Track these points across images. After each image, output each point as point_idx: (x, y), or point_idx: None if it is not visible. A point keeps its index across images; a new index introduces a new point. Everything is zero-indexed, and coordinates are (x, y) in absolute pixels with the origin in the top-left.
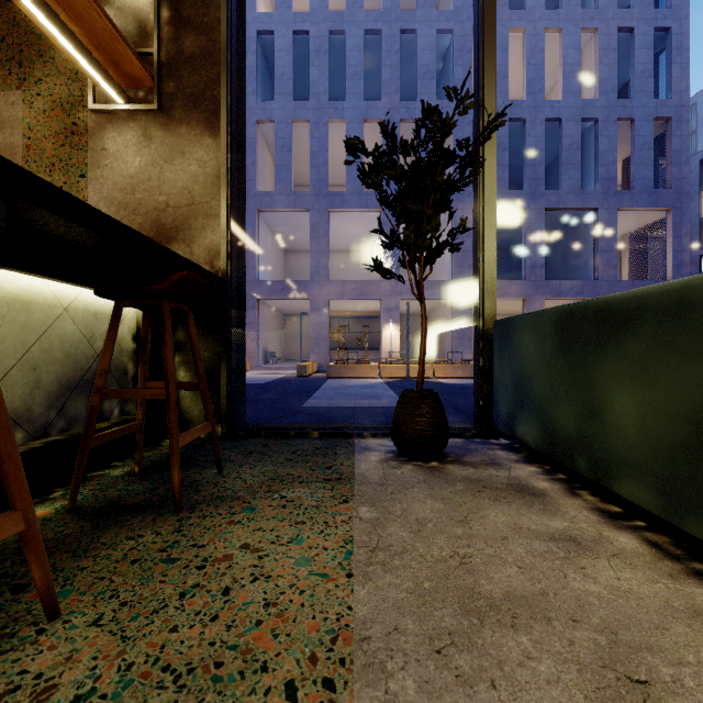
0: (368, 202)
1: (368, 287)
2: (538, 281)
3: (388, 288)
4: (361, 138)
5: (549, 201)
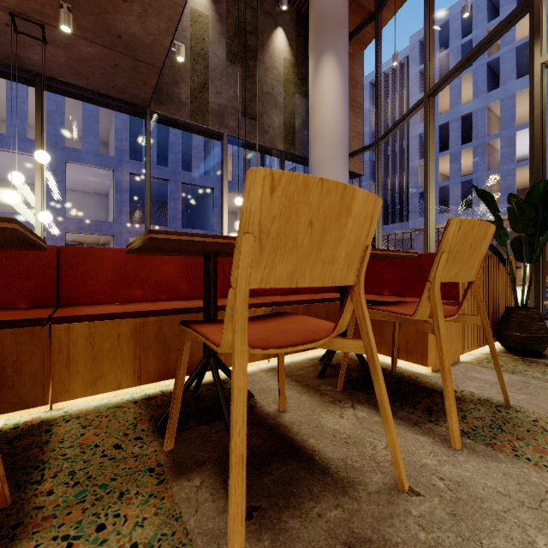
0: (32, 148)
1: (32, 219)
2: (178, 228)
3: (53, 222)
4: (24, 93)
5: (185, 178)
